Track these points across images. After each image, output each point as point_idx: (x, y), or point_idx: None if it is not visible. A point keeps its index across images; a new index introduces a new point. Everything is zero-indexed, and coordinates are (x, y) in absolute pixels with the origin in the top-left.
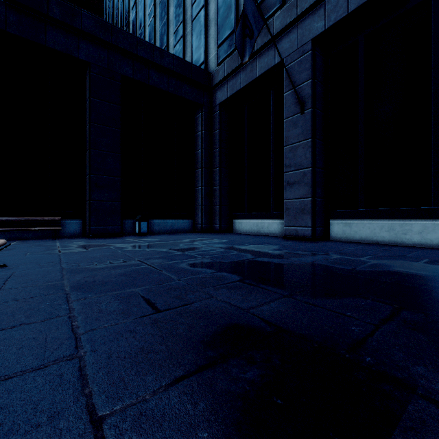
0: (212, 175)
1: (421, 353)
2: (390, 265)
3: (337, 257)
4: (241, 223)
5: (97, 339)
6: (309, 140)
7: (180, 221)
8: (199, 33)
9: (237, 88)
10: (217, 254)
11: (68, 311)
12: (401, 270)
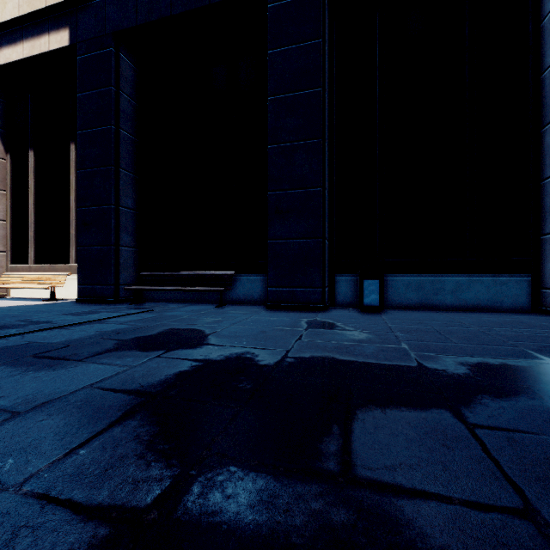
0: None
1: None
2: None
3: None
4: None
5: None
6: None
7: (485, 280)
8: None
9: None
10: None
11: None
12: None
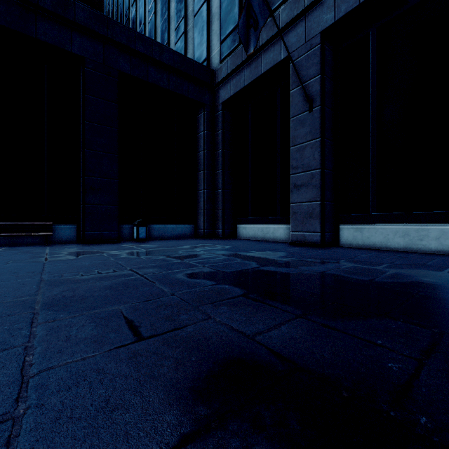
0: (215, 177)
1: None
2: (412, 275)
3: (351, 266)
4: (245, 228)
5: (50, 384)
6: (317, 140)
7: (181, 226)
8: (202, 29)
9: (241, 86)
10: (218, 262)
11: (27, 338)
12: (426, 281)
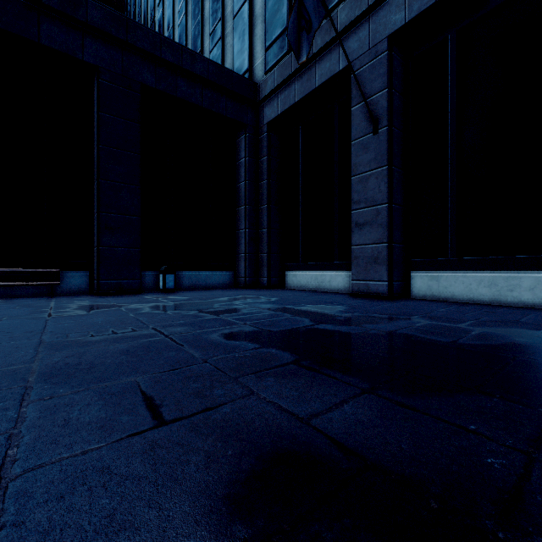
0: (259, 214)
1: None
2: (504, 335)
3: (427, 323)
4: (295, 276)
5: (36, 491)
6: (384, 168)
7: (218, 274)
8: (242, 34)
9: (291, 103)
10: (263, 318)
11: (13, 423)
12: (523, 344)
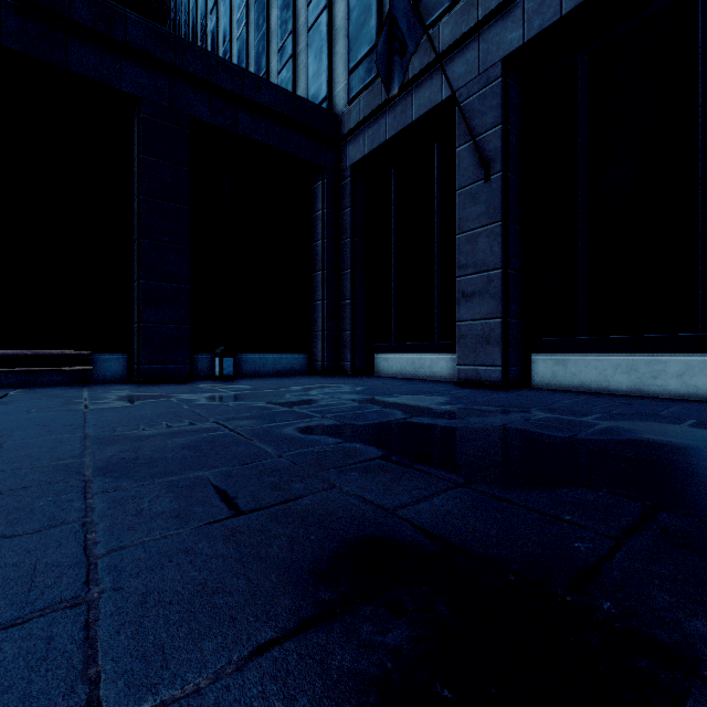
0: (341, 281)
1: (700, 593)
2: (633, 429)
3: (545, 416)
4: (386, 359)
5: (126, 566)
6: (497, 225)
7: (288, 357)
8: (320, 51)
9: (381, 140)
10: (345, 411)
11: (83, 512)
12: (652, 439)
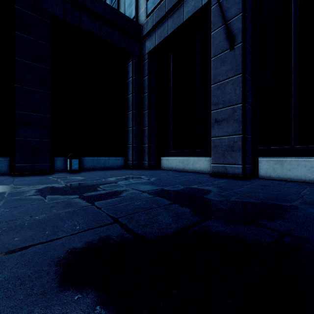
0: (142, 117)
1: None
2: None
3: None
4: (168, 160)
5: None
6: (239, 76)
7: (113, 159)
8: None
9: (165, 35)
10: (139, 208)
11: None
12: None
